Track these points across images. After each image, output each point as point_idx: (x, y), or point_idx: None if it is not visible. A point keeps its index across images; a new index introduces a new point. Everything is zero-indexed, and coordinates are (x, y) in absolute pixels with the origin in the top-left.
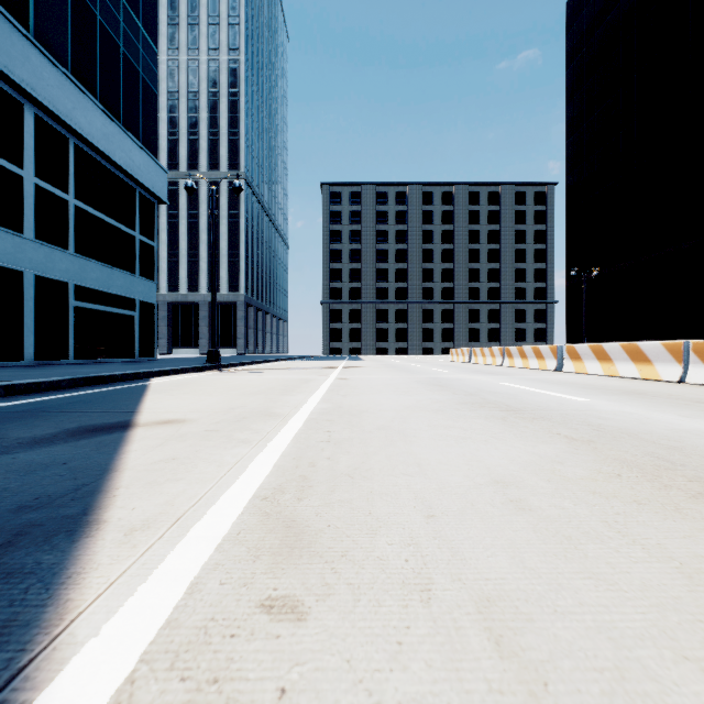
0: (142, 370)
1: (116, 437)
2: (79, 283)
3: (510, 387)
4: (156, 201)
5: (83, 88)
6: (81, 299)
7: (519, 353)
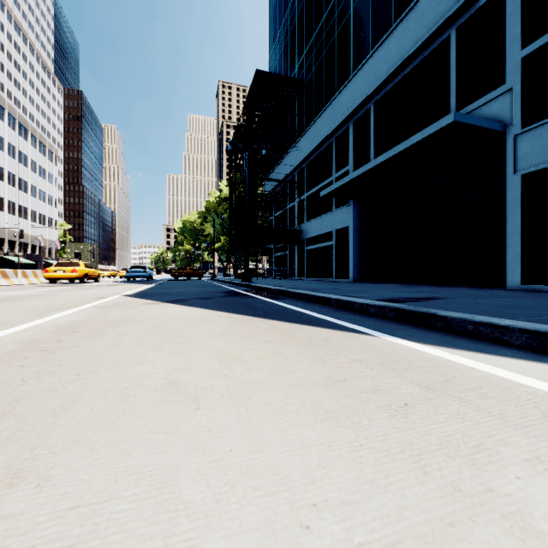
0: None
1: (161, 301)
2: None
3: None
4: None
5: None
6: None
7: None
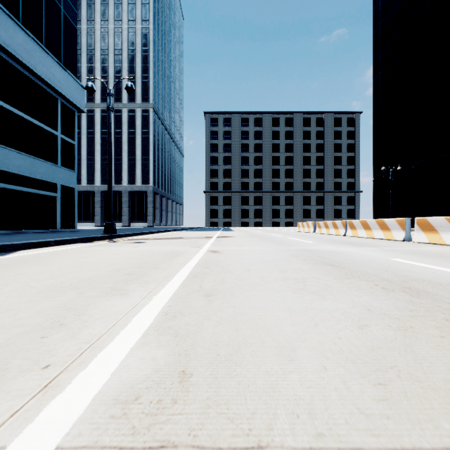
0: (14, 242)
1: None
2: (1, 168)
3: (427, 269)
4: (76, 110)
5: (2, 7)
6: (4, 181)
7: (362, 225)
